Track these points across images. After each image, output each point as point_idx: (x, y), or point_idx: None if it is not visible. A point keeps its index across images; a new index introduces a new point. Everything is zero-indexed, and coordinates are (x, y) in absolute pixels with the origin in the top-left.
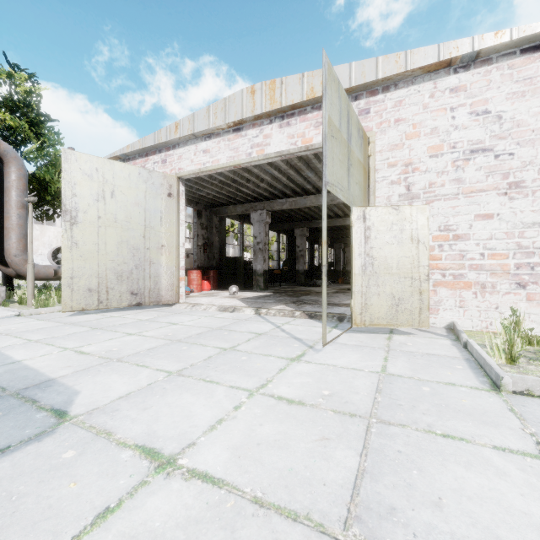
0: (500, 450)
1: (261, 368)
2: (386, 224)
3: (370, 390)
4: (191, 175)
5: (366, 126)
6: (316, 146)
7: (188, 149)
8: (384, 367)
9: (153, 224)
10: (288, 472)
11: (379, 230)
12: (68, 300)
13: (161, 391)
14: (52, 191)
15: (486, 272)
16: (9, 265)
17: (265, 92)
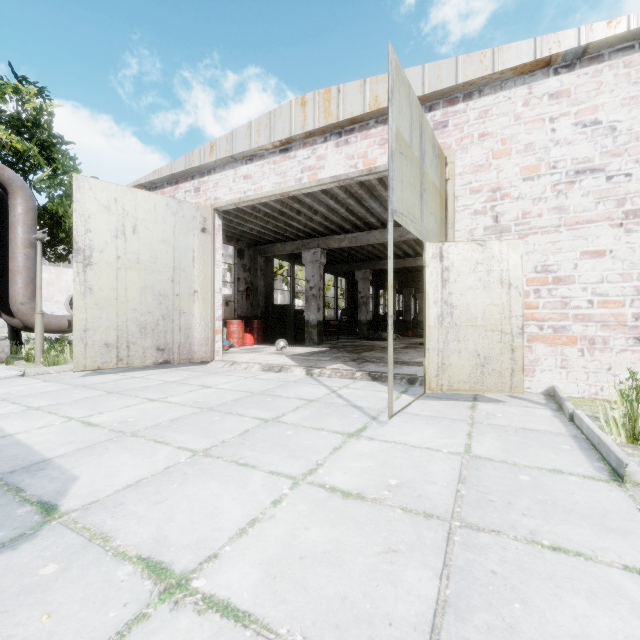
0: (634, 573)
1: (311, 446)
2: (468, 264)
3: (451, 478)
4: (230, 207)
5: (443, 142)
6: (381, 168)
7: (226, 175)
8: (468, 446)
9: (184, 266)
10: (341, 602)
11: (460, 272)
12: (81, 358)
13: (181, 477)
14: (67, 226)
15: (595, 323)
16: (15, 315)
17: (318, 103)
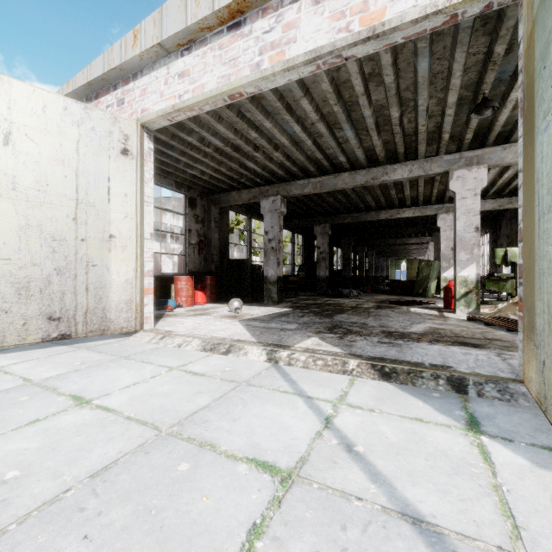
0: None
1: None
2: None
3: None
4: (163, 122)
5: None
6: (394, 23)
7: (156, 76)
8: None
9: (94, 199)
10: None
11: None
12: None
13: None
14: None
15: None
16: None
17: None
